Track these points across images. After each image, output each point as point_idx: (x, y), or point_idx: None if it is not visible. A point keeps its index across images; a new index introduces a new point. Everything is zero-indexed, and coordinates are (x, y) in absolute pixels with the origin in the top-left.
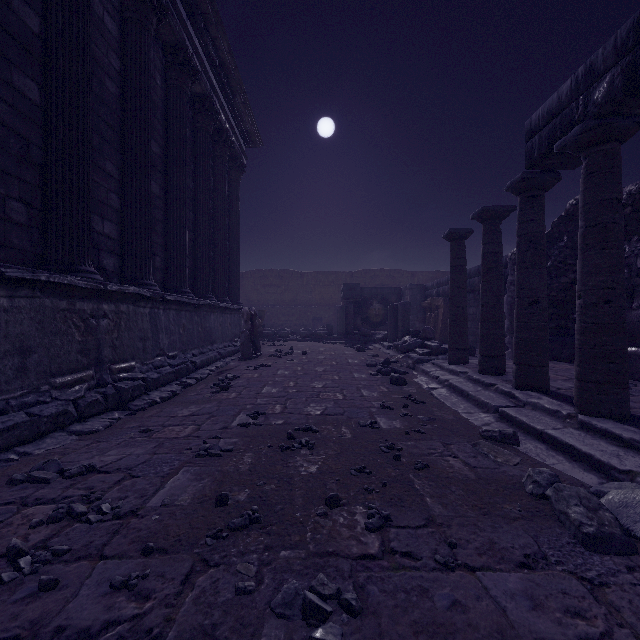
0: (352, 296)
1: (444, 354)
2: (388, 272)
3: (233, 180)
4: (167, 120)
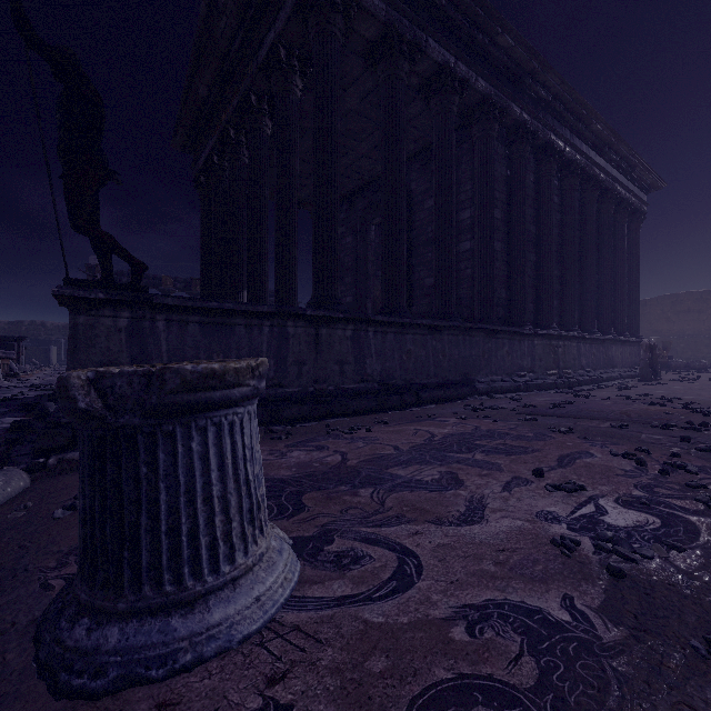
0: None
1: None
2: None
3: (632, 231)
4: (581, 225)
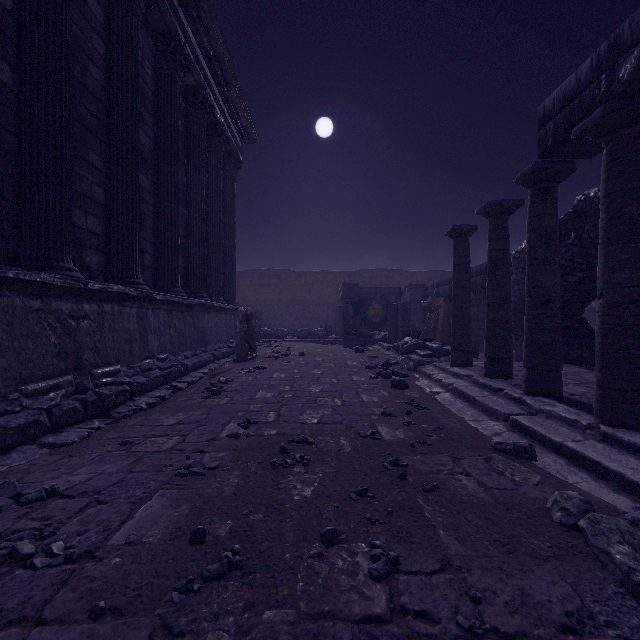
0: (351, 296)
1: (446, 356)
2: (387, 272)
3: (229, 177)
4: (158, 111)
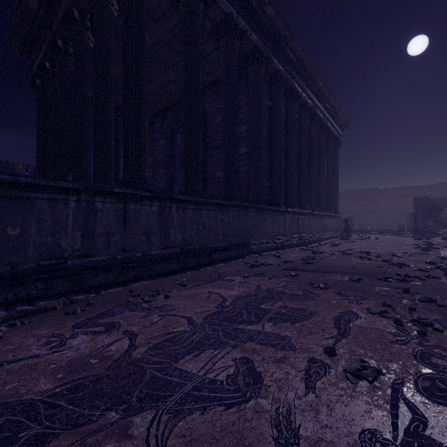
0: (421, 205)
1: None
2: None
3: (335, 151)
4: (310, 144)
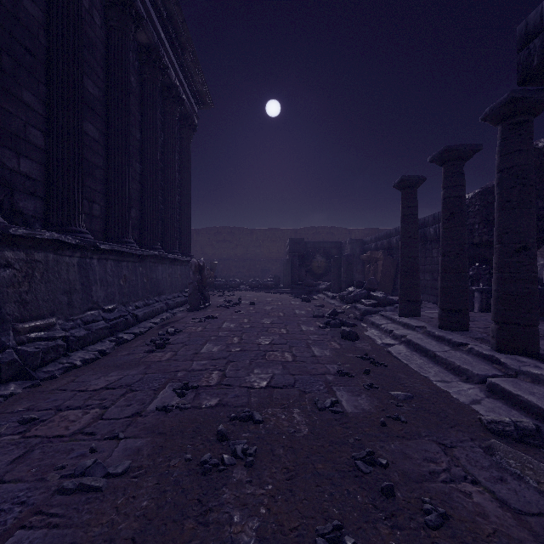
0: (297, 250)
1: (391, 305)
2: (328, 229)
3: (184, 138)
4: (108, 63)
